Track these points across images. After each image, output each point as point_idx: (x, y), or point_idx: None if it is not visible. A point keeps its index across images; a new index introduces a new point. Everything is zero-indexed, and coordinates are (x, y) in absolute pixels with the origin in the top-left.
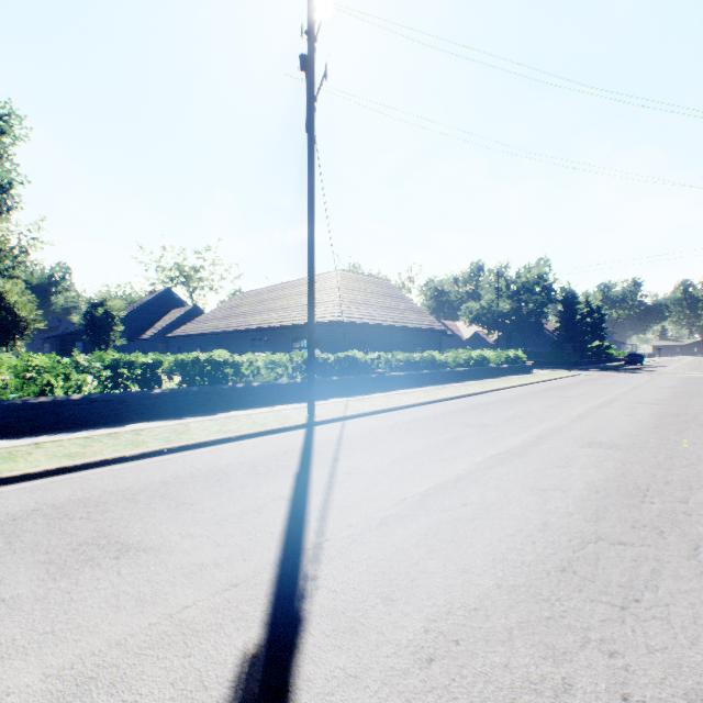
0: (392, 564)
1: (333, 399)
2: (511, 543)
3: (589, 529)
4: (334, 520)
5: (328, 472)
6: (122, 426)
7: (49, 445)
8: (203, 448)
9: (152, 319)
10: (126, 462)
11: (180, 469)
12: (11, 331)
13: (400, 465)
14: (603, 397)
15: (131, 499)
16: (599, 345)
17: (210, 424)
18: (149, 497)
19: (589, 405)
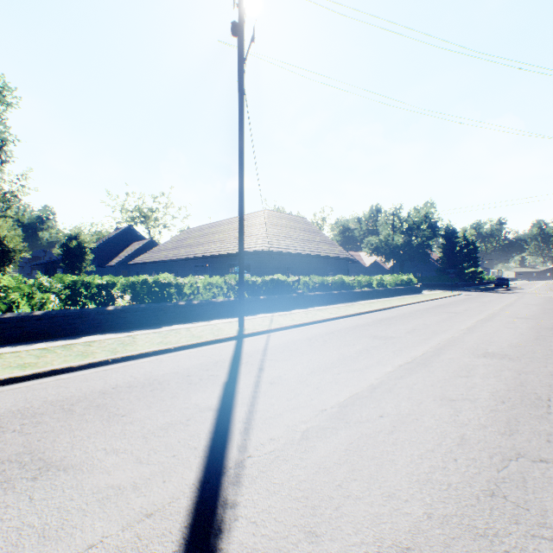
0: (315, 486)
1: (260, 314)
2: (433, 460)
3: (506, 444)
4: (257, 433)
5: (254, 382)
6: (78, 338)
7: (8, 356)
8: (145, 358)
9: (117, 250)
10: (73, 372)
11: (120, 379)
12: (2, 259)
13: (318, 374)
14: (484, 312)
15: (67, 410)
16: (474, 271)
17: (154, 336)
18: (85, 407)
19: (474, 320)
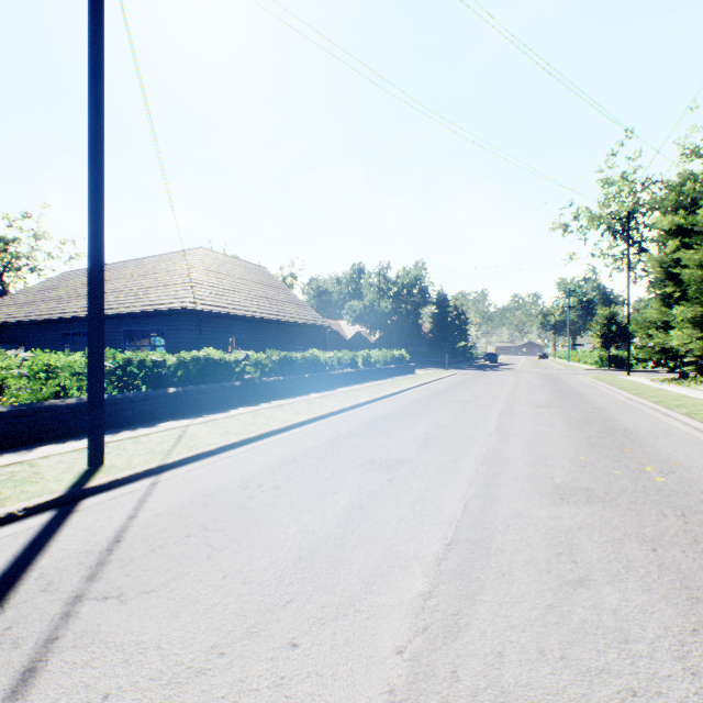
0: None
1: (166, 423)
2: None
3: None
4: None
5: None
6: None
7: None
8: None
9: None
10: None
11: None
12: None
13: (228, 669)
14: (499, 400)
15: None
16: (465, 345)
17: None
18: None
19: (496, 413)
